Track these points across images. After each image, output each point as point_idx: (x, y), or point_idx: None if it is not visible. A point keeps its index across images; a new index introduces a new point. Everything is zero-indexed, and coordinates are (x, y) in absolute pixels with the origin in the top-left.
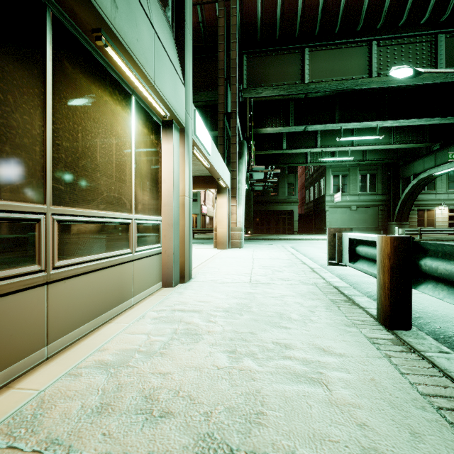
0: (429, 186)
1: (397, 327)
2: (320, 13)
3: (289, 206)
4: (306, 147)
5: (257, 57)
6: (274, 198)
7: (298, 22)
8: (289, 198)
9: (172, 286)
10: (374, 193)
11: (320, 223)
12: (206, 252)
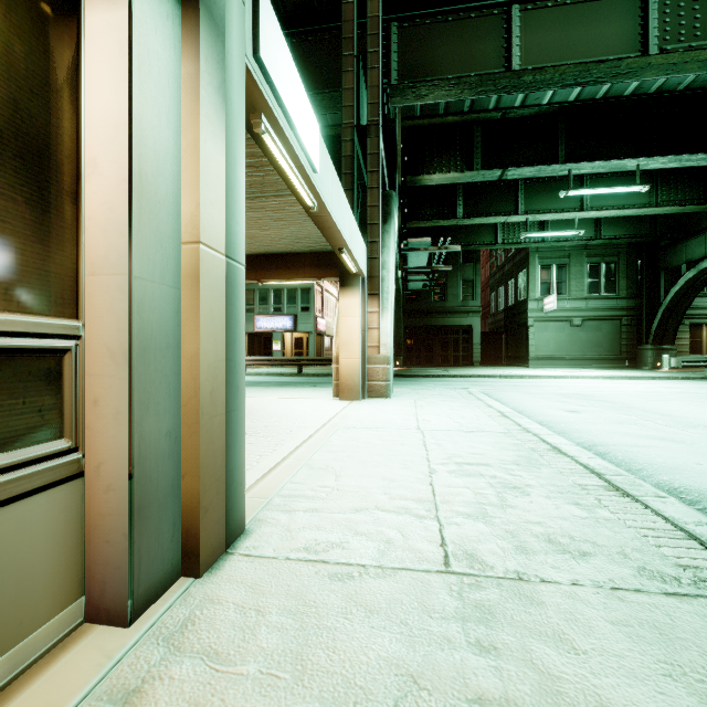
0: None
1: None
2: None
3: (464, 318)
4: (499, 214)
5: (417, 25)
6: (440, 305)
7: None
8: (464, 305)
9: (123, 621)
10: (614, 295)
11: (518, 347)
12: (315, 408)
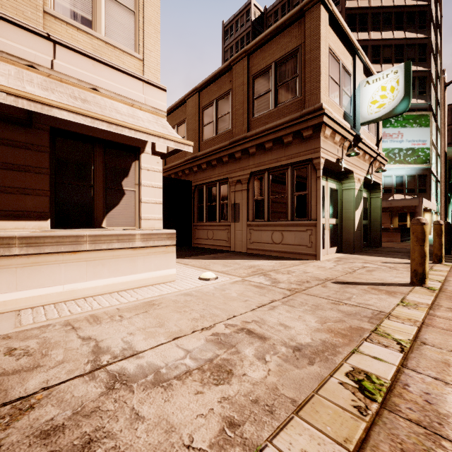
0: None
1: None
2: None
3: None
4: None
5: None
6: None
7: None
8: None
9: None
10: None
11: None
12: None
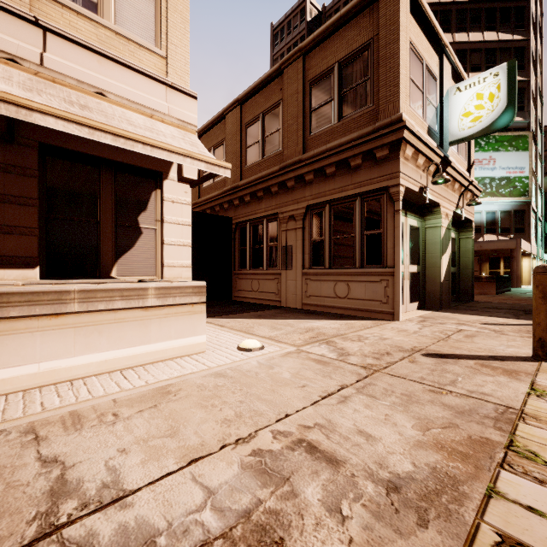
0: None
1: None
2: None
3: None
4: None
5: None
6: None
7: None
8: None
9: None
10: None
11: None
12: None
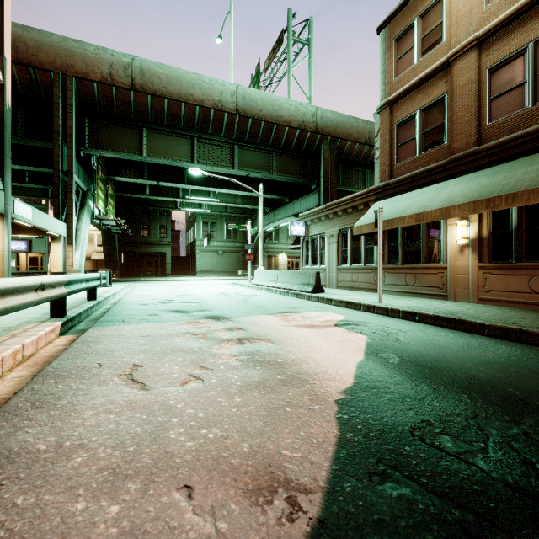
0: (275, 237)
1: (90, 300)
2: (150, 110)
3: (161, 248)
4: (169, 196)
5: (99, 122)
6: (146, 239)
7: (133, 110)
8: (161, 240)
9: None
10: (237, 240)
11: (195, 265)
12: None
